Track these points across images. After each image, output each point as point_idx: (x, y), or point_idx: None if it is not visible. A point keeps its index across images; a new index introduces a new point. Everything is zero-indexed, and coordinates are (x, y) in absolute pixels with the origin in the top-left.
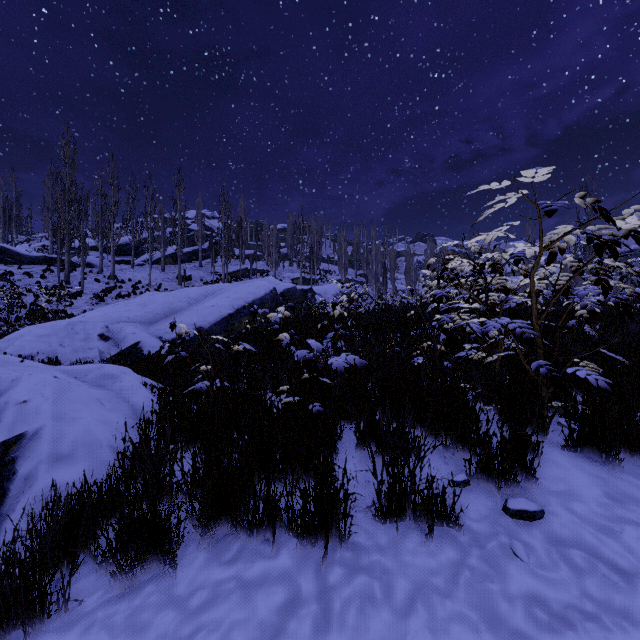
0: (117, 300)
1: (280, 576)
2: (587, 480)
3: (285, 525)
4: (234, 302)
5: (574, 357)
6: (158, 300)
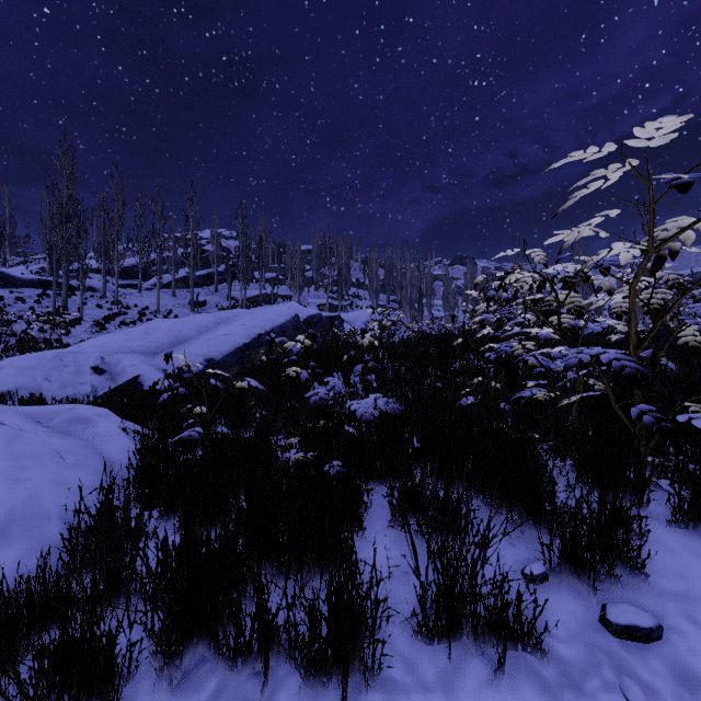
0: (121, 328)
1: None
2: None
3: (285, 651)
4: (250, 330)
5: (685, 400)
6: (164, 328)
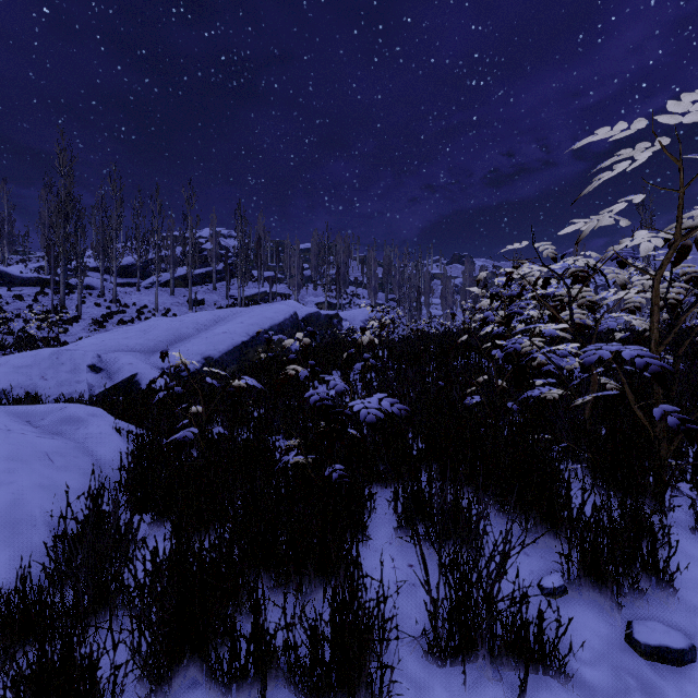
0: (119, 326)
1: None
2: None
3: (284, 675)
4: (249, 328)
5: None
6: (162, 326)
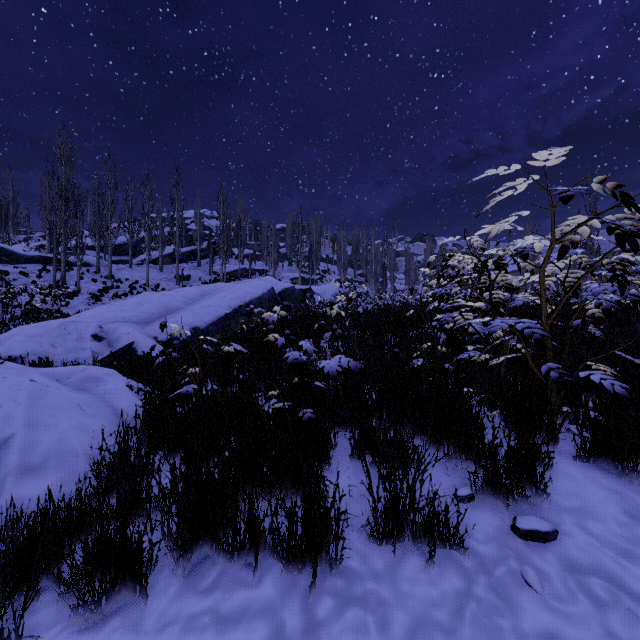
0: (114, 300)
1: (262, 609)
2: (603, 495)
3: (270, 548)
4: (231, 302)
5: (587, 360)
6: (154, 300)
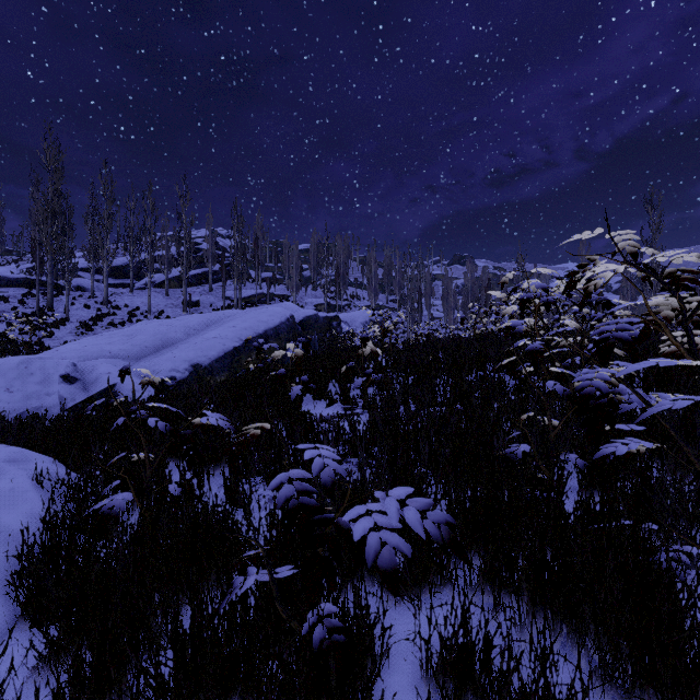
0: (108, 329)
1: None
2: None
3: None
4: (241, 333)
5: None
6: (149, 330)
